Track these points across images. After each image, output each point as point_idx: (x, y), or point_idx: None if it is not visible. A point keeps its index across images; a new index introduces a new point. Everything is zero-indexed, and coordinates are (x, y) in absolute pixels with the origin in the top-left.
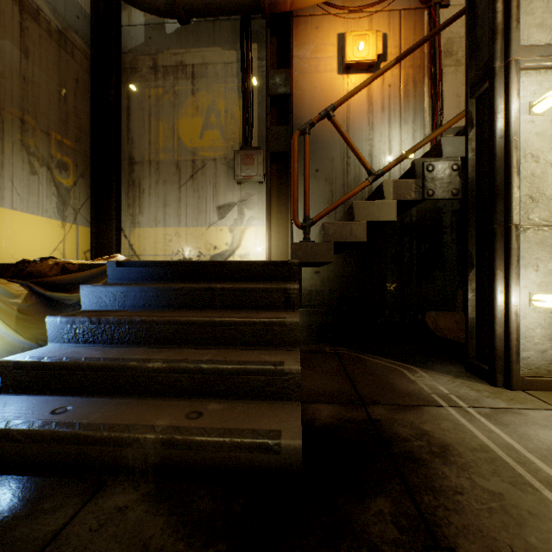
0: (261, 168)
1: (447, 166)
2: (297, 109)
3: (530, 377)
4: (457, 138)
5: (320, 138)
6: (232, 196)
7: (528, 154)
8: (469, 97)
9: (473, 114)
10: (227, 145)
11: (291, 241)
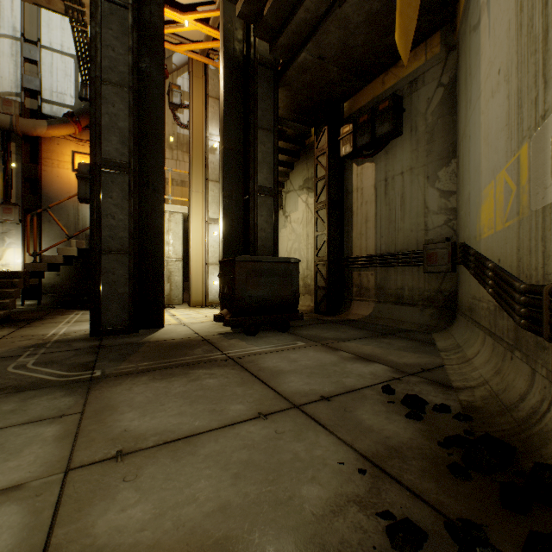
0: (18, 216)
1: None
2: (46, 186)
3: None
4: None
5: (61, 203)
6: None
7: None
8: None
9: None
10: None
11: (39, 258)
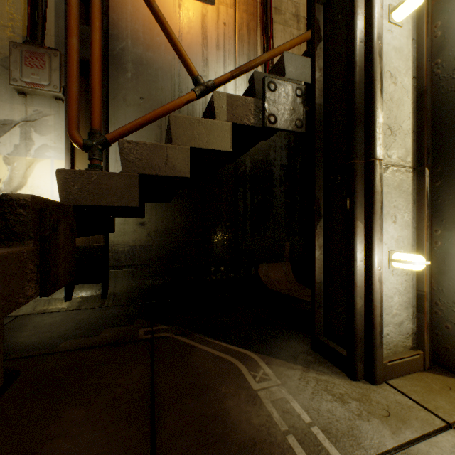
0: (58, 77)
1: (290, 89)
2: (116, 16)
3: (392, 361)
4: (301, 58)
5: (146, 60)
6: (10, 110)
7: (387, 72)
8: (317, 0)
9: (321, 24)
10: (0, 33)
11: None
